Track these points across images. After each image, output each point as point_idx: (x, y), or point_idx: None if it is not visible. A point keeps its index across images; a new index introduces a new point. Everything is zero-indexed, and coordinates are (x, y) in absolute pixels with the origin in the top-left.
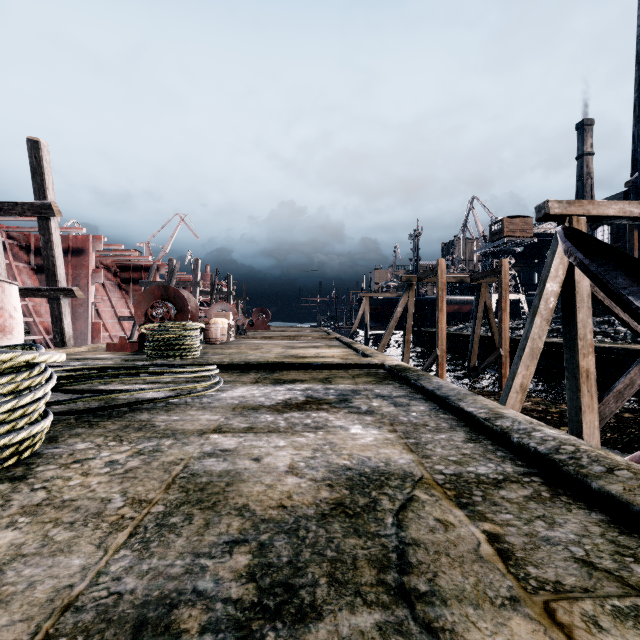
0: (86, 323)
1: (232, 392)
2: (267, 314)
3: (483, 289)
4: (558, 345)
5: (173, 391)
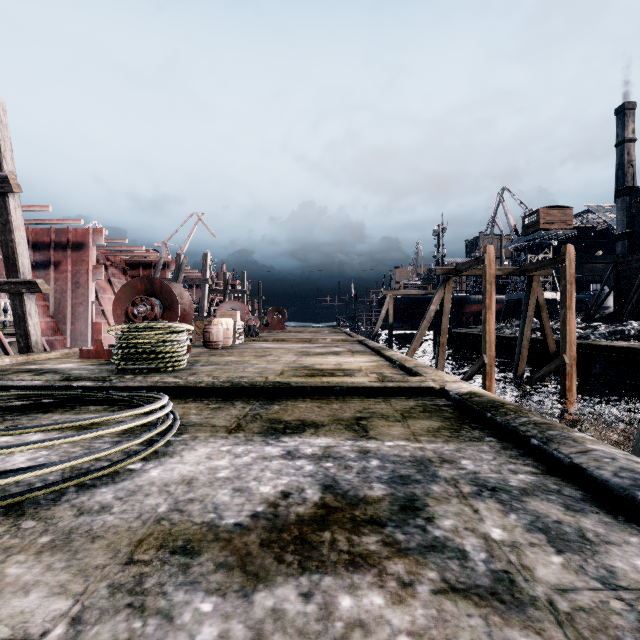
0: (86, 323)
1: (176, 462)
2: (283, 314)
3: (535, 283)
4: (637, 351)
5: (69, 455)
